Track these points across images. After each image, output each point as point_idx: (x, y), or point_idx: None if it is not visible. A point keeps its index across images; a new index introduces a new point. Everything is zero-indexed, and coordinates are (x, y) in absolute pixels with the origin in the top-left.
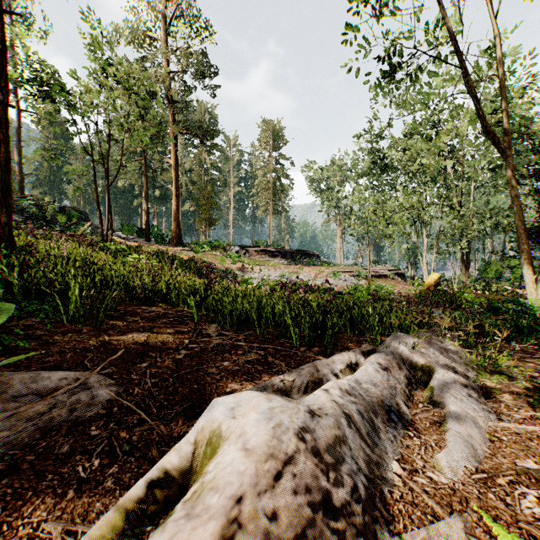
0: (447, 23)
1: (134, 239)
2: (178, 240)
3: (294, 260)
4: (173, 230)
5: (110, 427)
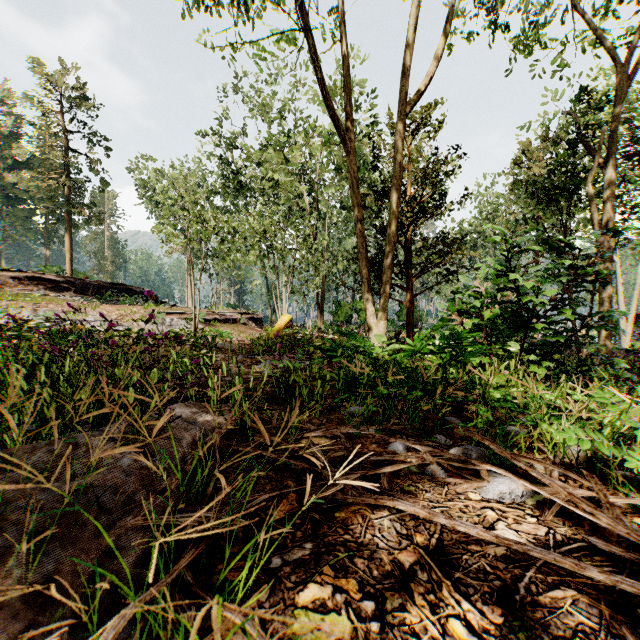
0: None
1: None
2: None
3: (102, 298)
4: None
5: None
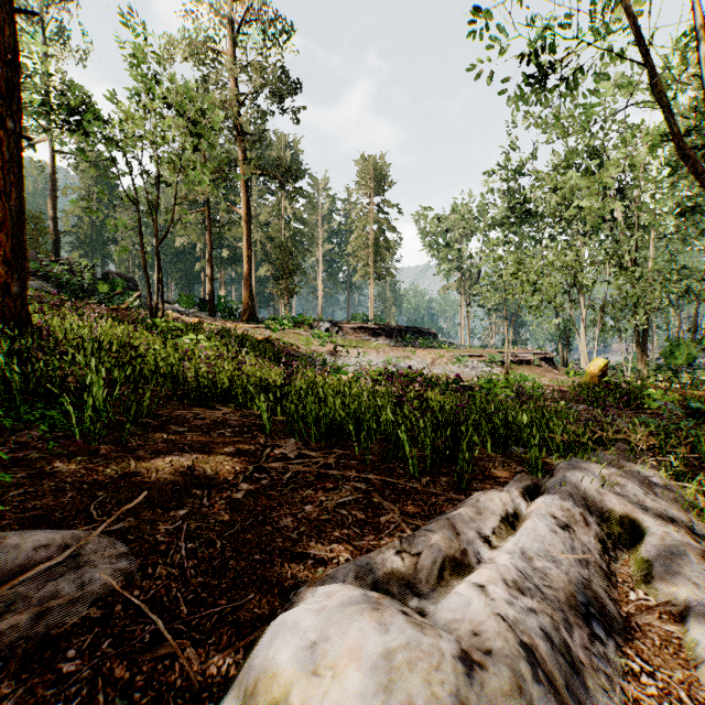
0: (625, 3)
1: (195, 313)
2: (250, 315)
3: (402, 340)
4: (244, 302)
5: (100, 650)
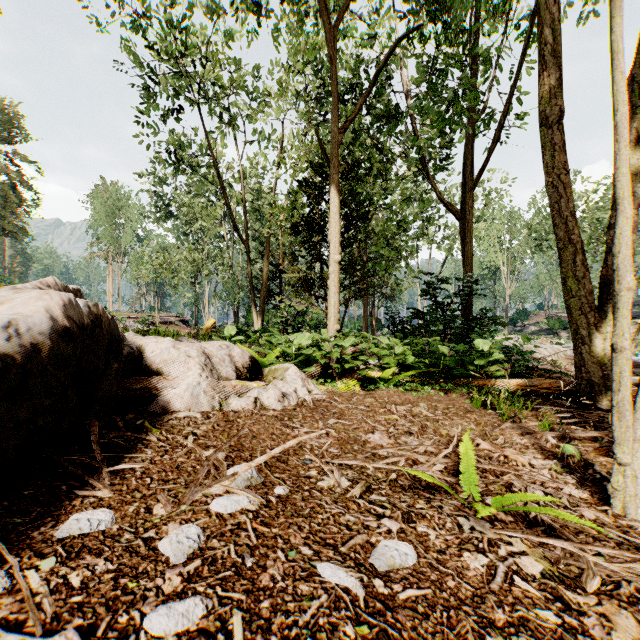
0: (213, 157)
1: None
2: None
3: None
4: None
5: None
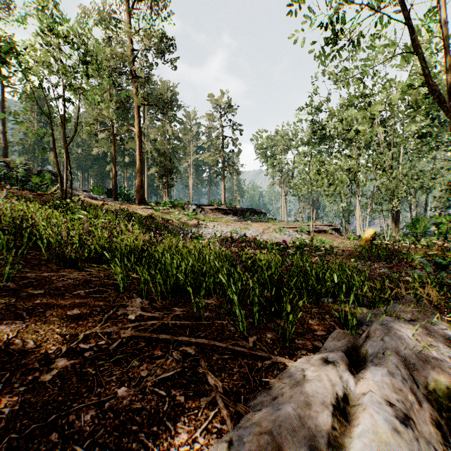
0: None
1: (105, 198)
2: (141, 200)
3: (244, 217)
4: (137, 191)
5: None
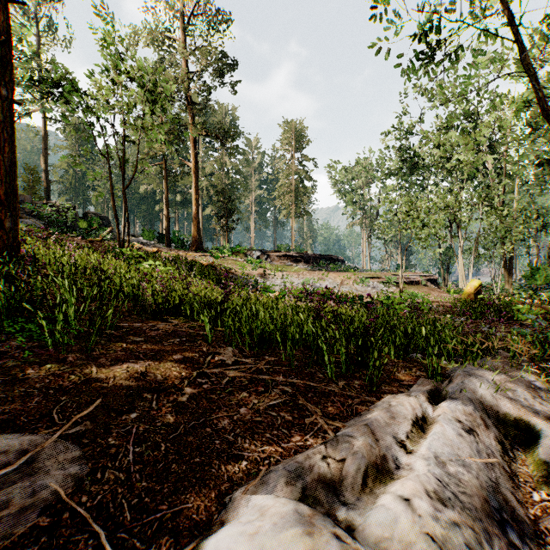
0: None
1: (155, 244)
2: (198, 246)
3: (317, 265)
4: (193, 235)
5: None
